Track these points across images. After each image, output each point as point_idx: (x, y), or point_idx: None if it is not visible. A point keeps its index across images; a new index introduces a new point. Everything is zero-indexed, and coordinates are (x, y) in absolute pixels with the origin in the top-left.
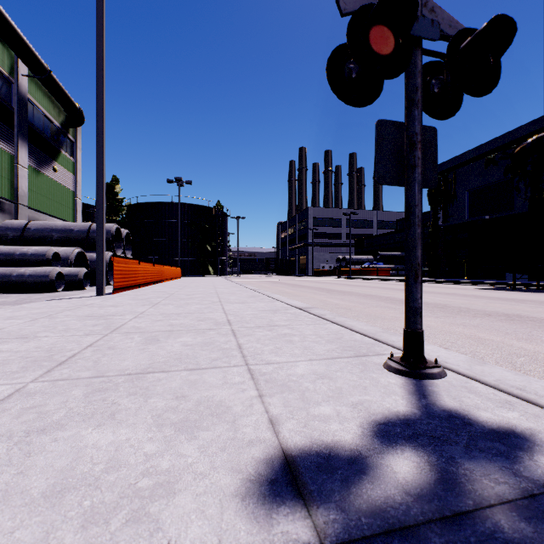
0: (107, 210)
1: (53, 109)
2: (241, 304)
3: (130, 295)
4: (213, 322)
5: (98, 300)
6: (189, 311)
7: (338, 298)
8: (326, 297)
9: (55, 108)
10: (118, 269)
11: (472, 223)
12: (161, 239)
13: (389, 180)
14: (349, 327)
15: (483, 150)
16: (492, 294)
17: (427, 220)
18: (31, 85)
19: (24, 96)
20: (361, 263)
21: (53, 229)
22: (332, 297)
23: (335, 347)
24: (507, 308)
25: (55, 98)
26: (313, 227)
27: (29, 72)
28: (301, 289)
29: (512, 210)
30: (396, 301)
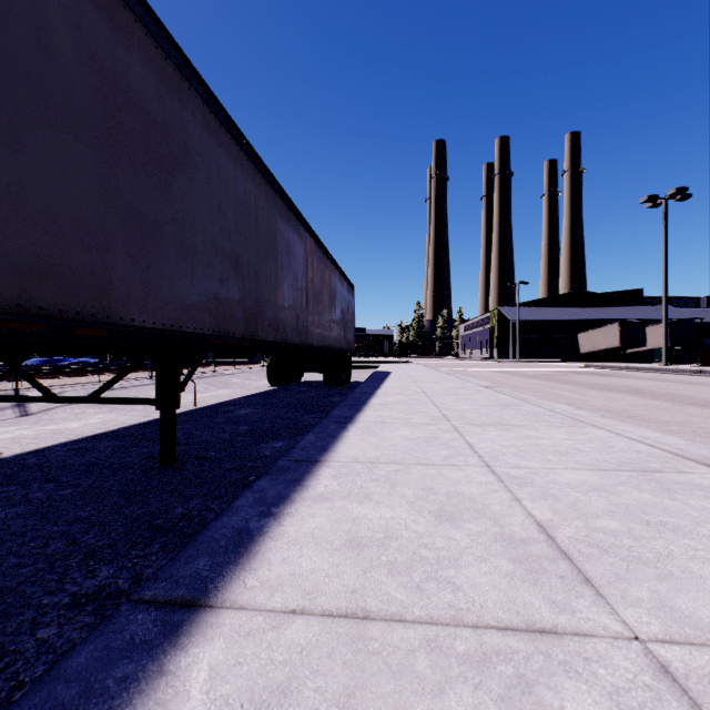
0: None
1: None
2: None
3: None
4: None
5: None
6: None
7: None
8: None
9: None
10: None
11: None
12: None
13: None
14: None
15: None
16: None
17: None
18: None
19: None
20: None
21: None
22: None
23: None
24: None
25: None
26: None
27: None
28: None
29: None
30: None
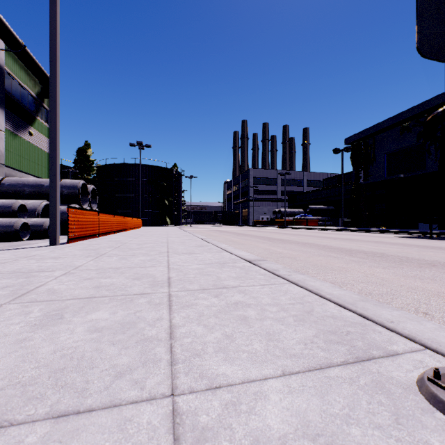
0: (80, 170)
1: (29, 81)
2: (188, 255)
3: (83, 244)
4: (150, 281)
5: (46, 250)
6: (130, 265)
7: (280, 247)
8: (269, 245)
9: (31, 80)
10: (74, 219)
11: (389, 181)
12: (126, 194)
13: (439, 50)
14: (315, 291)
15: (399, 119)
16: (416, 242)
17: (349, 179)
18: (9, 59)
19: (1, 68)
20: (294, 215)
21: (26, 185)
22: (274, 245)
23: (312, 333)
24: (444, 257)
25: (30, 70)
26: (253, 185)
27: (6, 47)
28: (245, 237)
29: (423, 170)
30: (334, 249)
